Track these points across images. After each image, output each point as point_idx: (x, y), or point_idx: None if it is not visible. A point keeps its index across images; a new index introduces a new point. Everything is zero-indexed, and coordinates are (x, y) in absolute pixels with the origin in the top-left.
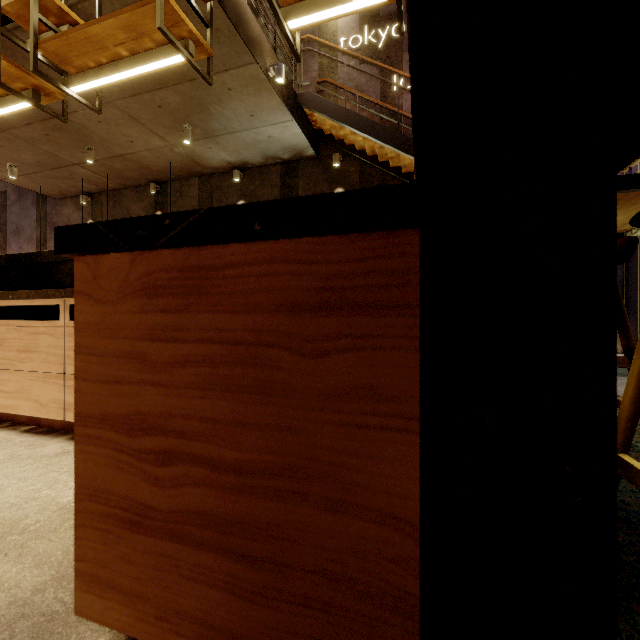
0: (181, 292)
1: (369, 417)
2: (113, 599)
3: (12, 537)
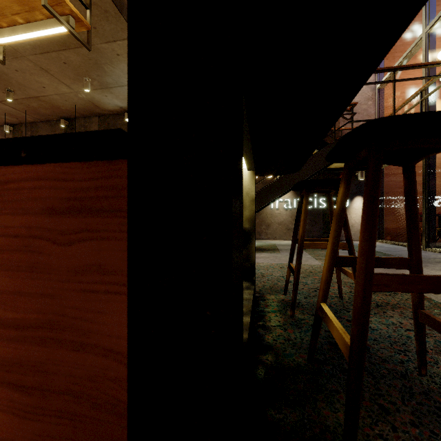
0: None
1: (98, 285)
2: None
3: None
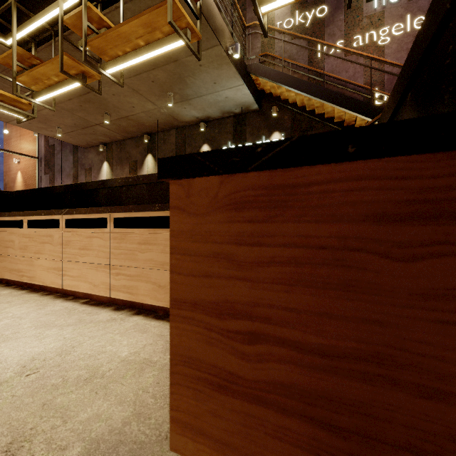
0: (266, 206)
1: None
2: (204, 443)
3: (97, 380)
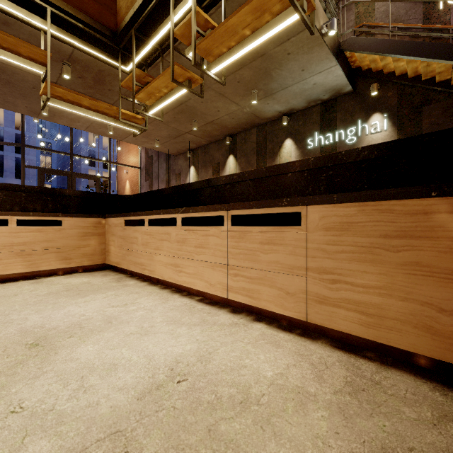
0: None
1: None
2: None
3: (253, 407)
